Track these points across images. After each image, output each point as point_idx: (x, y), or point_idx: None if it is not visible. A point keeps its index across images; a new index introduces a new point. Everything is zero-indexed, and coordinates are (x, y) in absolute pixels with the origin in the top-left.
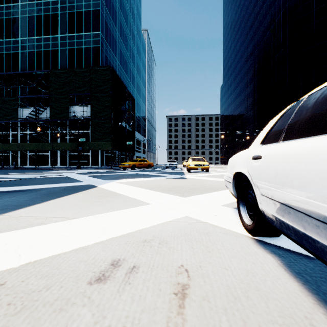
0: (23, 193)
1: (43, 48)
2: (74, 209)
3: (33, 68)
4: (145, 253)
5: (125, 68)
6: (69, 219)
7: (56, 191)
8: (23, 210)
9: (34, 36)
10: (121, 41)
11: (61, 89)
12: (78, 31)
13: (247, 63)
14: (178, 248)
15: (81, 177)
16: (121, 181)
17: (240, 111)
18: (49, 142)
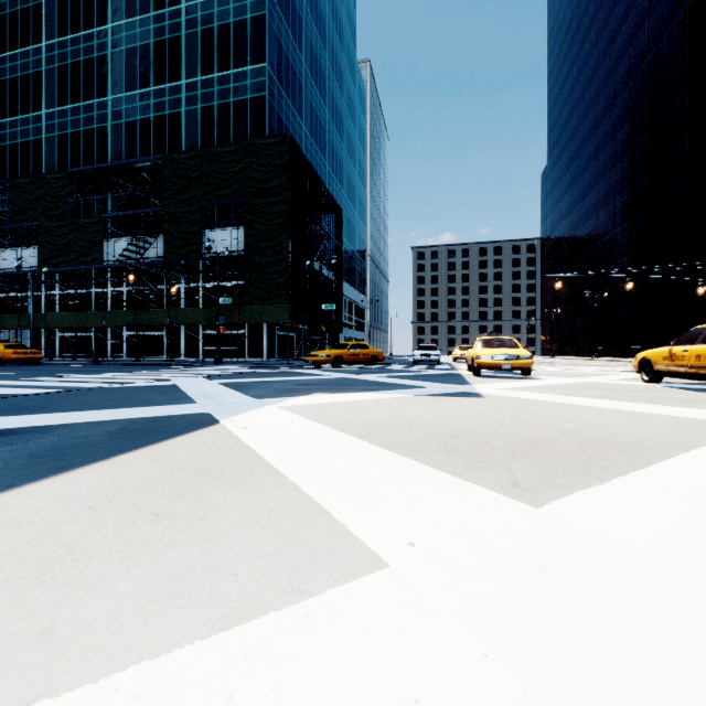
0: None
1: (153, 113)
2: None
3: (135, 155)
4: None
5: (321, 142)
6: None
7: (87, 439)
8: None
9: (137, 88)
10: (313, 84)
11: (186, 193)
12: (222, 69)
13: (613, 107)
14: None
15: (205, 386)
16: (295, 403)
17: (596, 225)
18: (164, 308)
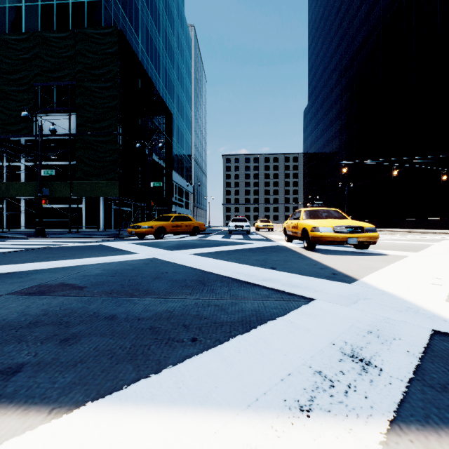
0: None
1: None
2: None
3: None
4: None
5: (156, 62)
6: None
7: None
8: None
9: None
10: (149, 14)
11: (17, 73)
12: None
13: (352, 65)
14: None
15: None
16: None
17: (340, 142)
18: None
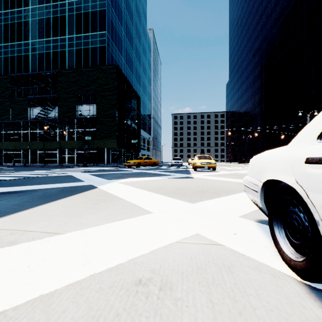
0: (16, 196)
1: (52, 50)
2: (62, 218)
3: (43, 69)
4: (137, 313)
5: (131, 67)
6: (49, 236)
7: (53, 193)
8: (2, 220)
9: (44, 38)
10: (127, 40)
11: (68, 88)
12: (85, 32)
13: (254, 59)
14: (189, 300)
15: (84, 175)
16: (123, 181)
17: (247, 107)
18: (57, 140)
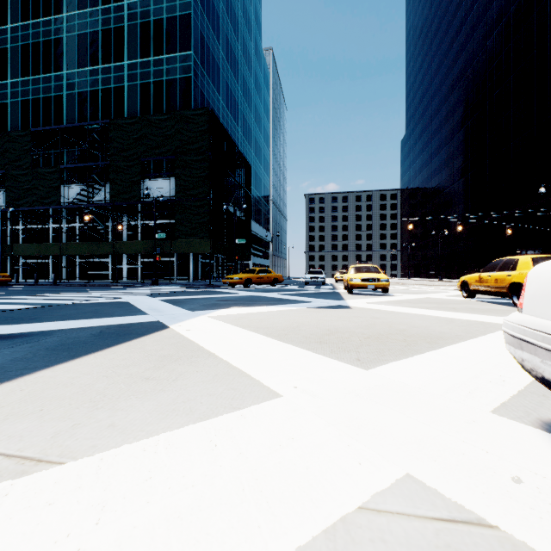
0: (7, 345)
1: (101, 86)
2: (73, 409)
3: (86, 119)
4: None
5: (234, 113)
6: (18, 472)
7: (80, 339)
8: None
9: (87, 66)
10: (228, 67)
11: (128, 151)
12: (157, 54)
13: (452, 94)
14: None
15: (150, 302)
16: (220, 314)
17: (440, 181)
18: (110, 240)
